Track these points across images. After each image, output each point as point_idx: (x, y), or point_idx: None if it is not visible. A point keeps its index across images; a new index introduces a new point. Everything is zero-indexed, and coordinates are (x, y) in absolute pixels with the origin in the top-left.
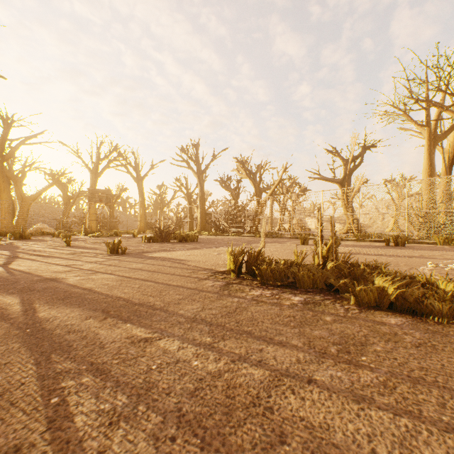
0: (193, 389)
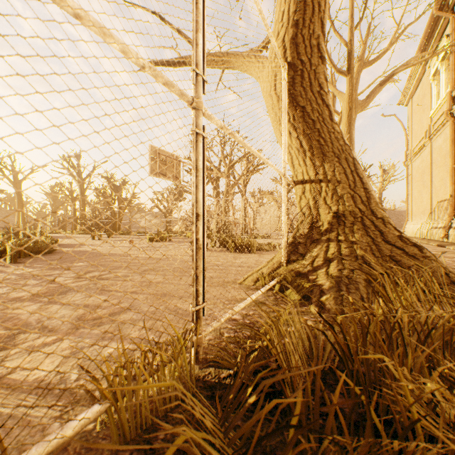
0: None
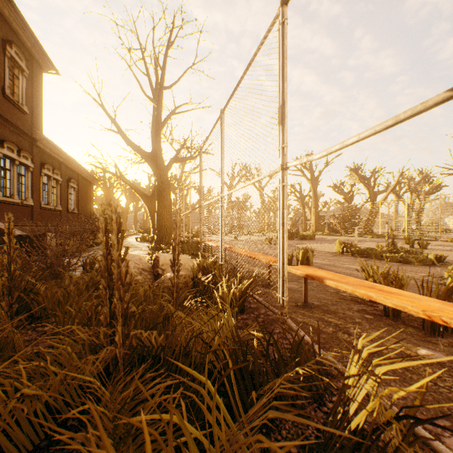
0: (326, 263)
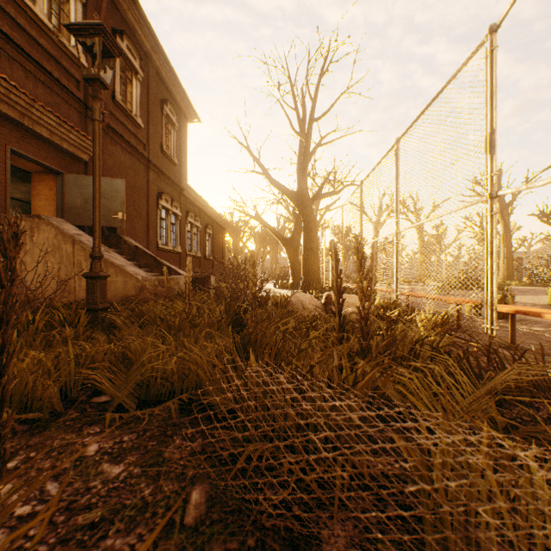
0: None
